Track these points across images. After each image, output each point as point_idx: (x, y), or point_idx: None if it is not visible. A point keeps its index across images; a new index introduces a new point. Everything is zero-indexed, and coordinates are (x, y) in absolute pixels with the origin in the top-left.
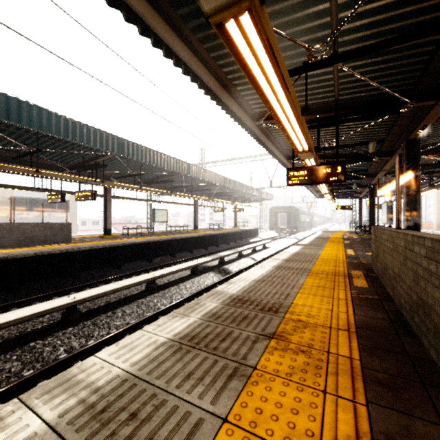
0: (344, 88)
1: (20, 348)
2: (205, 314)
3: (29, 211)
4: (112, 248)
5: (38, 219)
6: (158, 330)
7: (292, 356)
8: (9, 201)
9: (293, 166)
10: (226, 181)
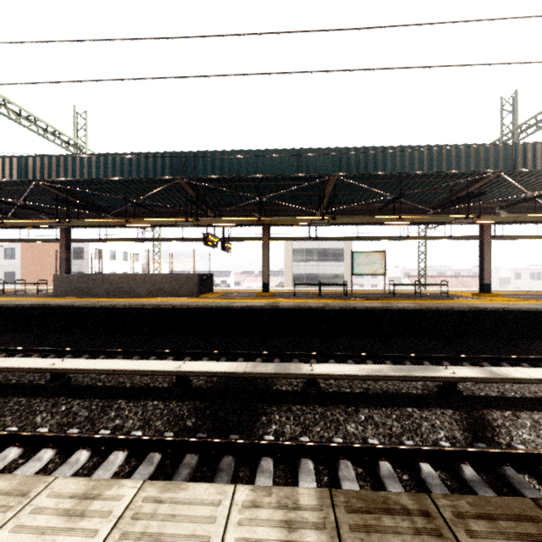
0: None
1: None
2: None
3: (305, 262)
4: (192, 310)
5: (312, 270)
6: None
7: None
8: (290, 253)
9: None
10: (525, 154)
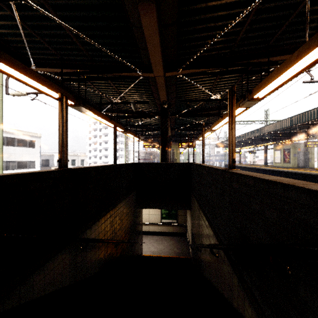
0: None
1: None
2: None
3: None
4: None
5: None
6: None
7: None
8: None
9: None
10: None
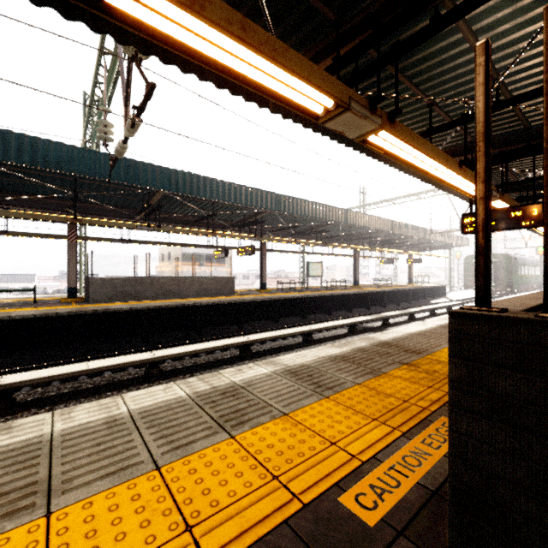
0: (537, 114)
1: (218, 367)
2: (355, 348)
3: (194, 266)
4: (269, 302)
5: (200, 273)
6: (319, 351)
7: (416, 373)
8: (179, 256)
9: (470, 210)
10: (394, 225)
